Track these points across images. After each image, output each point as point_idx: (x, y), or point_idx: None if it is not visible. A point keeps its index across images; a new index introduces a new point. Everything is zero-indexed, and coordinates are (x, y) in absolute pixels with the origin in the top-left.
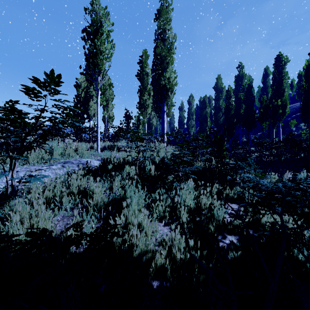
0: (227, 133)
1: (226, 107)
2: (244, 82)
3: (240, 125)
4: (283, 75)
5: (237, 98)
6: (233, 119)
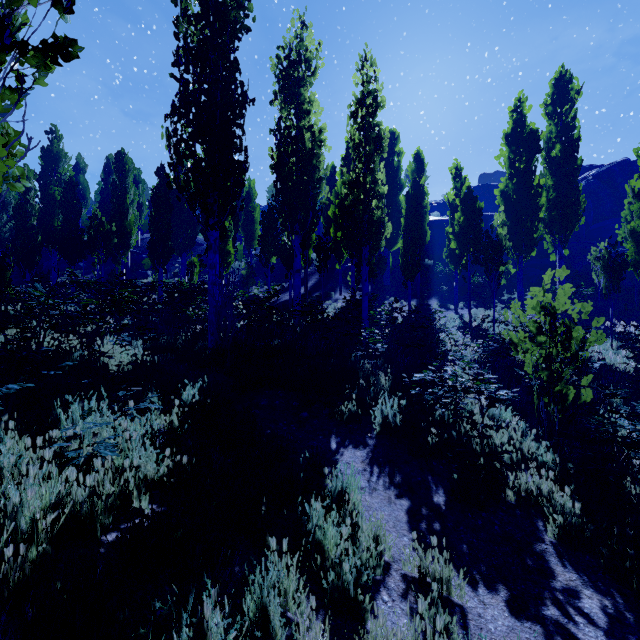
0: (22, 261)
1: (20, 207)
2: (63, 167)
3: (55, 249)
4: (128, 187)
5: (48, 194)
6: (36, 236)
